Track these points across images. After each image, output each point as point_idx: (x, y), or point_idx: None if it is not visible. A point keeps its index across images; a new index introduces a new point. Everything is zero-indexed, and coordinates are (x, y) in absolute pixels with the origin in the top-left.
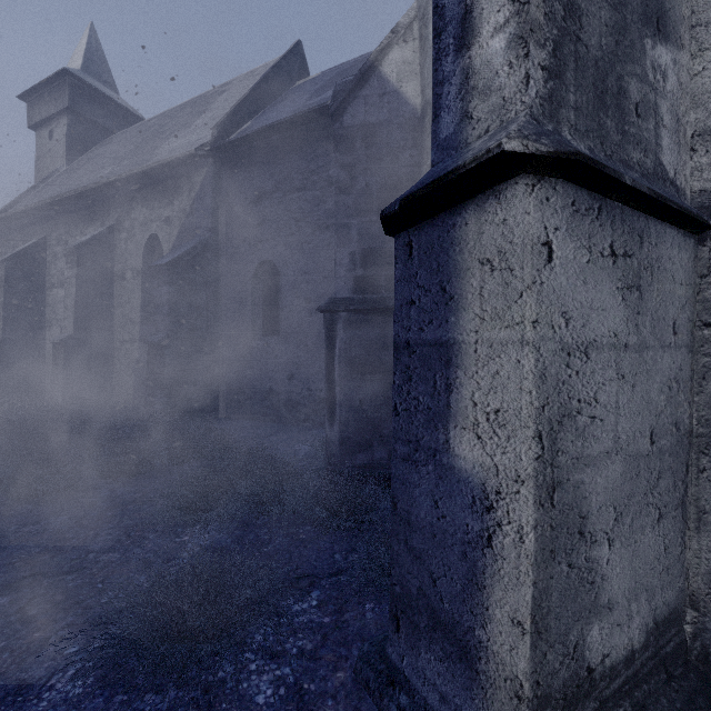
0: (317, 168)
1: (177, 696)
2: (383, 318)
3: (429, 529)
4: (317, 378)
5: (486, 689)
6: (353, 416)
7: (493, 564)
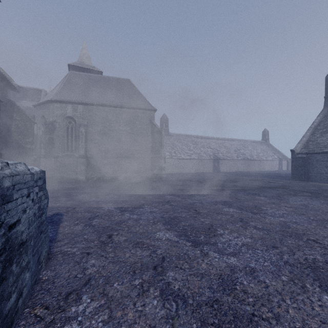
0: None
1: None
2: None
3: None
4: None
5: None
6: None
7: None
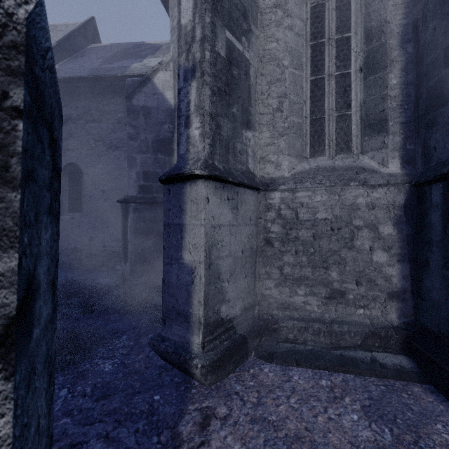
0: (110, 110)
1: (65, 378)
2: (155, 207)
3: (176, 285)
4: (110, 239)
5: (192, 325)
6: (138, 258)
7: (194, 288)
